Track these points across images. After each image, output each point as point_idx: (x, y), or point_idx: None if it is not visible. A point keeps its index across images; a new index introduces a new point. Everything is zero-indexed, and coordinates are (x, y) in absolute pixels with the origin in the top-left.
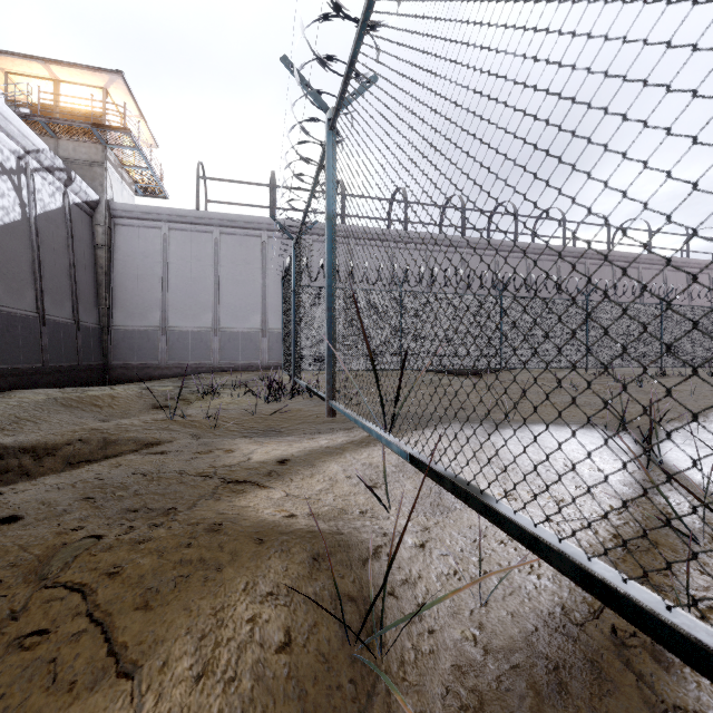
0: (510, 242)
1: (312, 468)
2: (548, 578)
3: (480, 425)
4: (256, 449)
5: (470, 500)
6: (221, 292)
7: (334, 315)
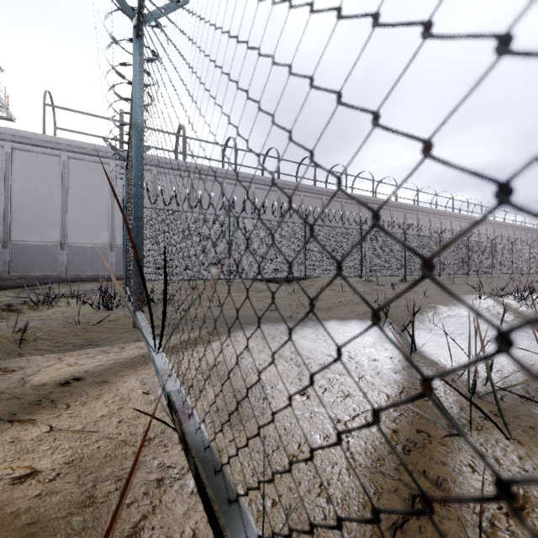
0: (311, 186)
1: (103, 387)
2: (337, 503)
3: (228, 378)
4: (47, 367)
5: (211, 516)
6: (69, 210)
7: (142, 225)
